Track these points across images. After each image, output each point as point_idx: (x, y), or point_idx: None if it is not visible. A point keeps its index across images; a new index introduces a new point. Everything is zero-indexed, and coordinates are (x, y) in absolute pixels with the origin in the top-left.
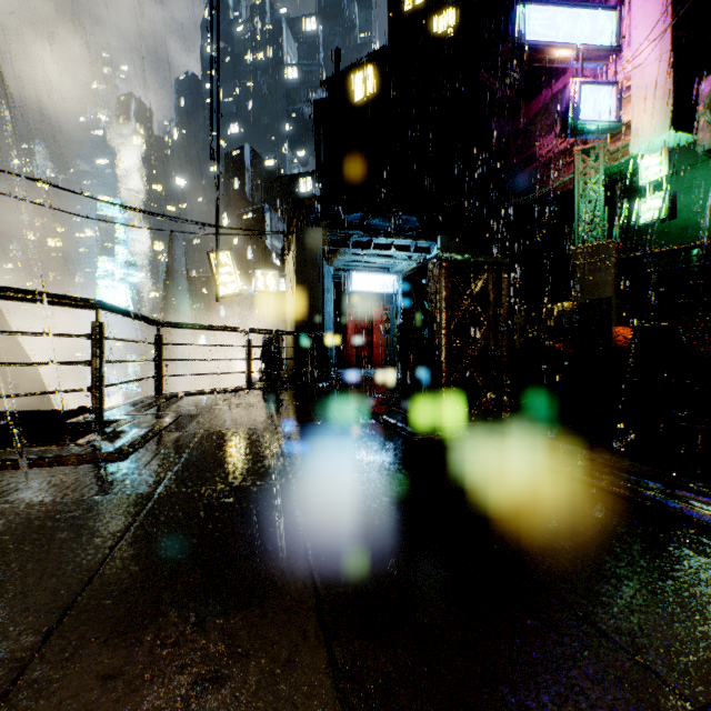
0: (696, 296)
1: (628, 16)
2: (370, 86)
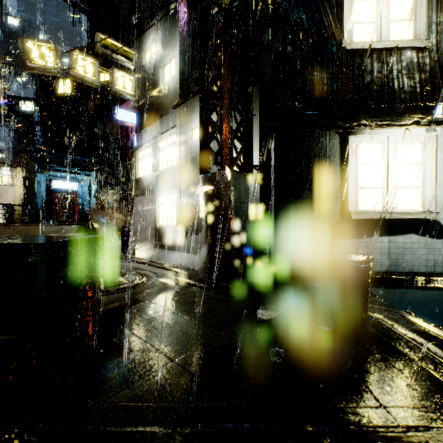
0: None
1: None
2: (67, 88)
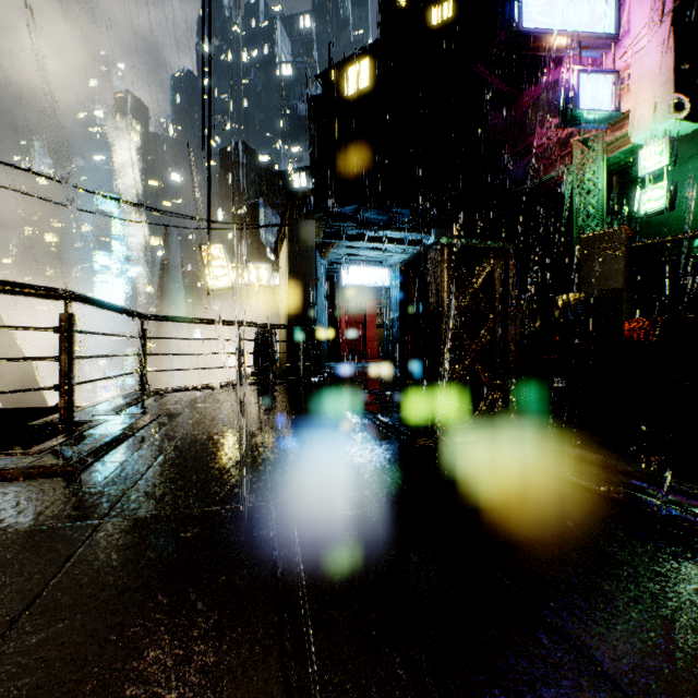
0: (697, 288)
1: (627, 3)
2: (364, 79)
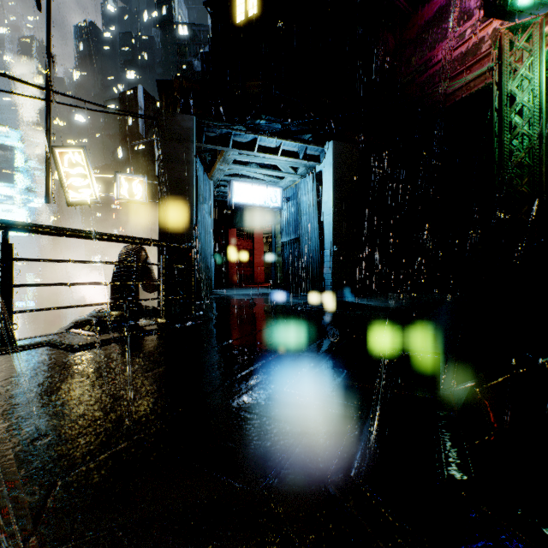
0: None
1: None
2: (252, 7)
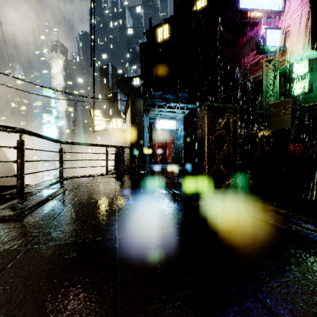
0: None
1: None
2: (165, 34)
